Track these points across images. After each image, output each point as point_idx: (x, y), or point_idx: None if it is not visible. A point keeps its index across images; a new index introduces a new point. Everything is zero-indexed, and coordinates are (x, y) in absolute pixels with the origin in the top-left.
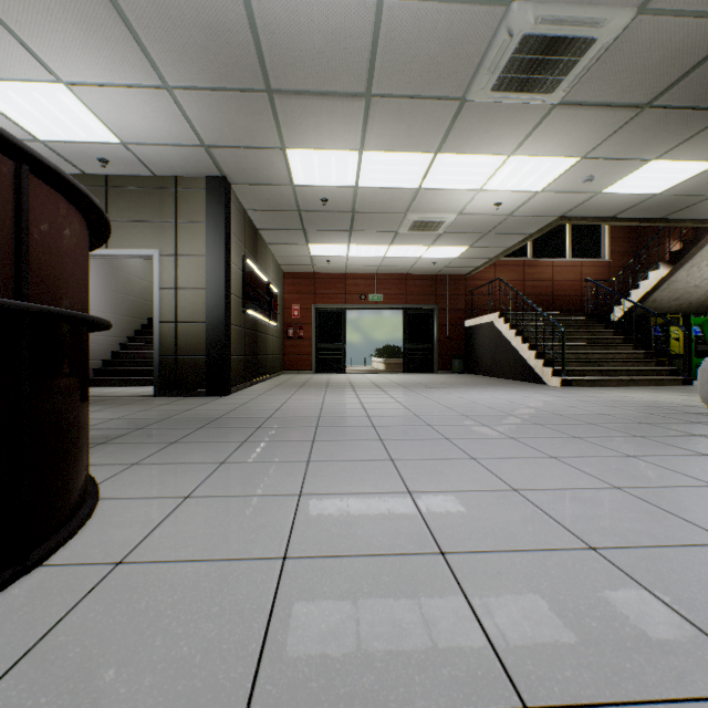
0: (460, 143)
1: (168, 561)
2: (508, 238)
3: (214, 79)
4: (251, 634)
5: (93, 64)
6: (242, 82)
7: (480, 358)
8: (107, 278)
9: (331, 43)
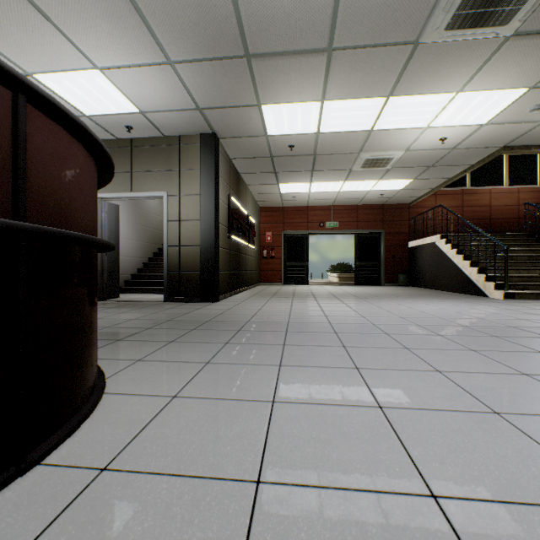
0: (411, 85)
1: (147, 472)
2: (450, 169)
3: (204, 51)
4: None
5: (117, 50)
6: (226, 51)
7: (422, 274)
8: (134, 215)
9: (298, 5)
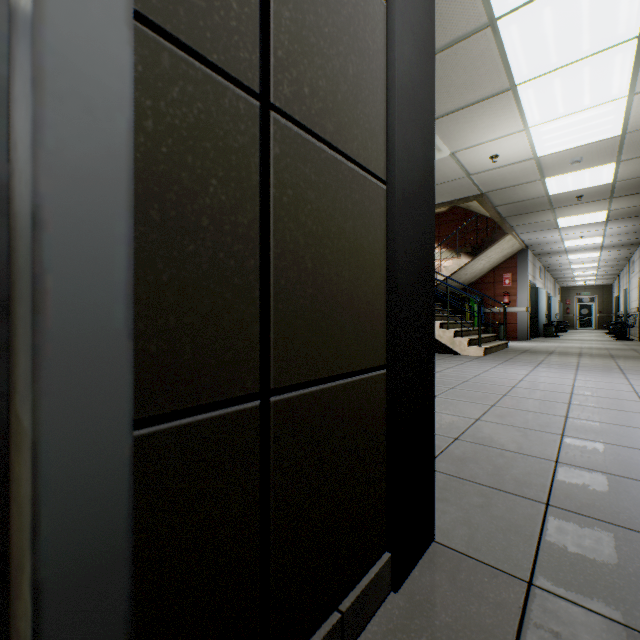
0: None
1: None
2: None
3: None
4: None
5: None
6: None
7: None
8: None
9: None
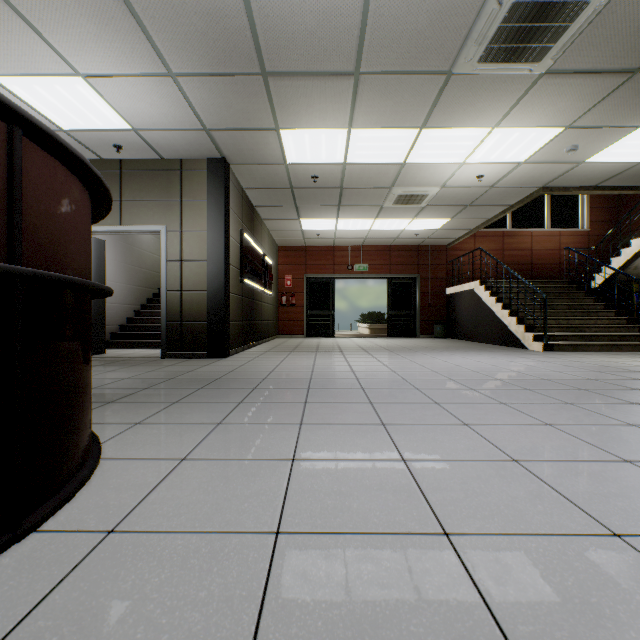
0: (445, 117)
1: (159, 531)
2: (489, 209)
3: (213, 64)
4: (240, 630)
5: (106, 56)
6: (239, 66)
7: (461, 324)
8: (123, 252)
9: (322, 23)
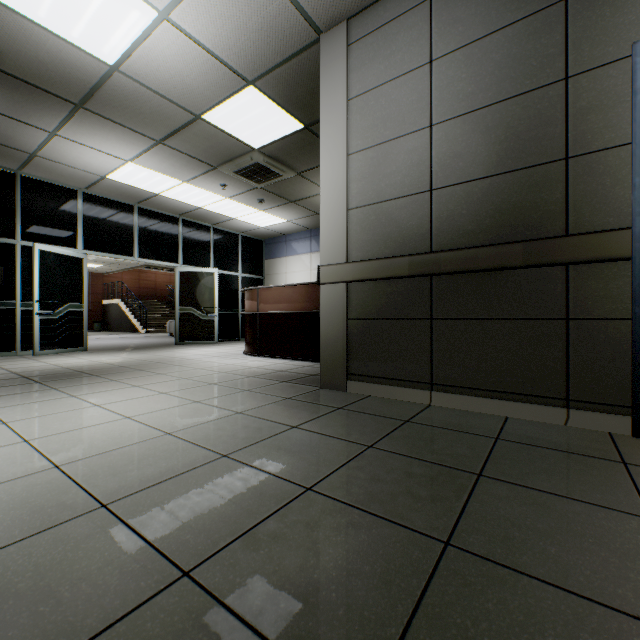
0: None
1: None
2: (125, 266)
3: None
4: None
5: None
6: None
7: (112, 322)
8: None
9: None
